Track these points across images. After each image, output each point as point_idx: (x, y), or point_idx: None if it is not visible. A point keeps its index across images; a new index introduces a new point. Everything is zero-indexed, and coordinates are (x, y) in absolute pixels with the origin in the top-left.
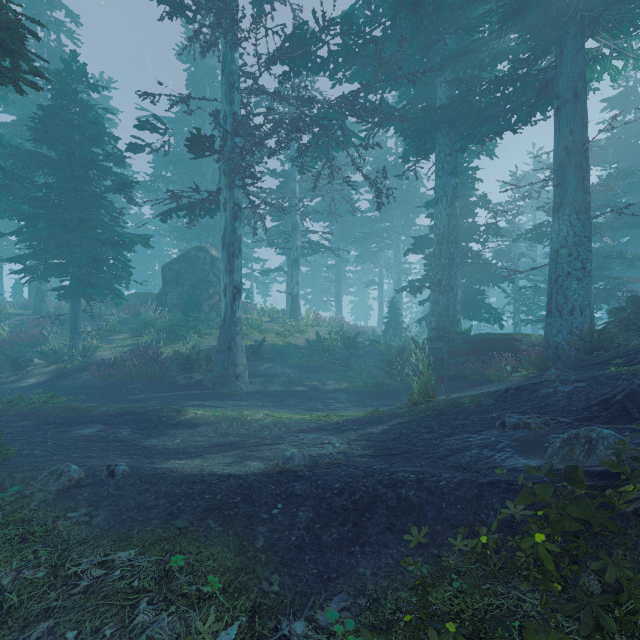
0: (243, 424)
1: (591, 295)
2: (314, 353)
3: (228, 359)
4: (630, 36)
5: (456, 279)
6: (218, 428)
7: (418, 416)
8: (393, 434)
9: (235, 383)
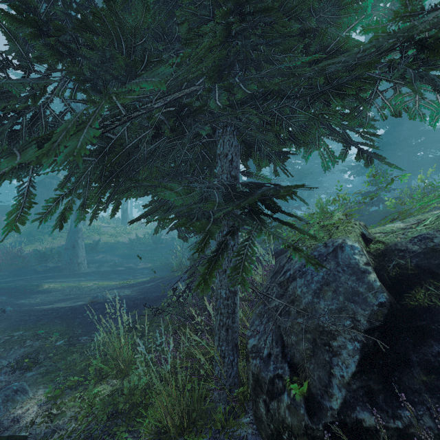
0: (79, 289)
1: None
2: (134, 247)
3: (73, 253)
4: None
5: None
6: (64, 292)
7: (171, 277)
8: (155, 286)
9: (77, 268)
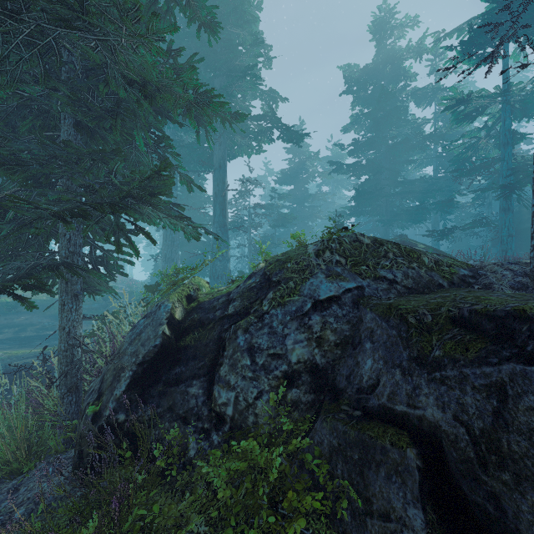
0: None
1: (227, 269)
2: None
3: None
4: (251, 140)
5: (176, 254)
6: None
7: None
8: None
9: None
